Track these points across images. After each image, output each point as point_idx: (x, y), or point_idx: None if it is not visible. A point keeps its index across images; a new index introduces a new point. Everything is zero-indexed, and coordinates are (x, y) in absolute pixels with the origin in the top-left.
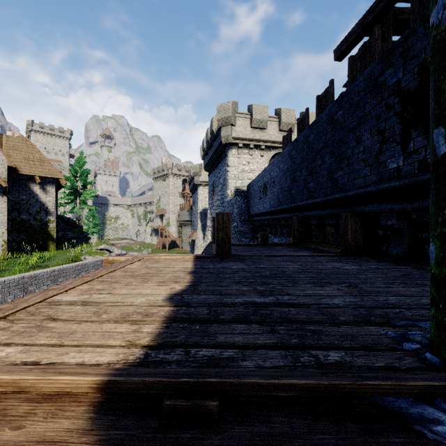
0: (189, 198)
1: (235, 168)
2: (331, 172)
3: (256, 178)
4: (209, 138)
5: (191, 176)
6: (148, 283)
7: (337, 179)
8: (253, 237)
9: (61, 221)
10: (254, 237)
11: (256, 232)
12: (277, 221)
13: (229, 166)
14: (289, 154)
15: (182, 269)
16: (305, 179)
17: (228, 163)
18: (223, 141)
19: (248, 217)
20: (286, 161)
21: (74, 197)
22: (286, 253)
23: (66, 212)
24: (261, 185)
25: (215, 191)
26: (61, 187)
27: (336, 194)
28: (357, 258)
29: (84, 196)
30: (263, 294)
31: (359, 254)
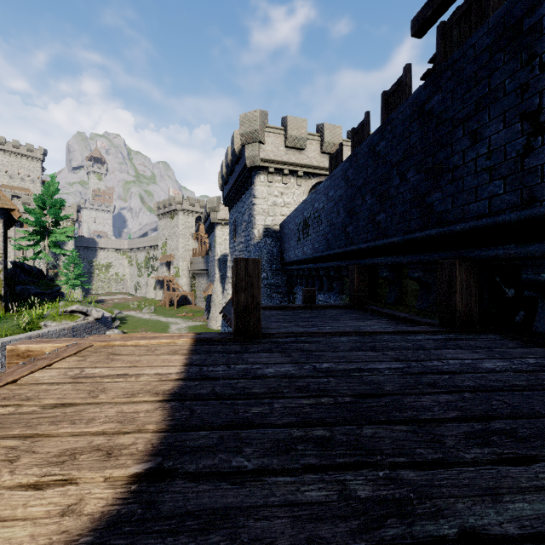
0: (205, 241)
1: (264, 201)
2: (419, 195)
3: (293, 213)
4: (229, 160)
5: (207, 212)
6: (16, 470)
7: (431, 205)
8: (288, 293)
9: (20, 270)
10: (290, 293)
11: (292, 285)
12: (324, 271)
13: (256, 198)
14: (343, 175)
15: (153, 382)
16: (371, 209)
17: (254, 193)
18: (248, 163)
19: (281, 265)
20: (338, 185)
21: (41, 237)
22: (349, 323)
23: (28, 258)
24: (300, 222)
25: (238, 231)
26: (14, 221)
27: (428, 229)
28: (477, 337)
29: (55, 235)
30: (385, 543)
31: (474, 328)
